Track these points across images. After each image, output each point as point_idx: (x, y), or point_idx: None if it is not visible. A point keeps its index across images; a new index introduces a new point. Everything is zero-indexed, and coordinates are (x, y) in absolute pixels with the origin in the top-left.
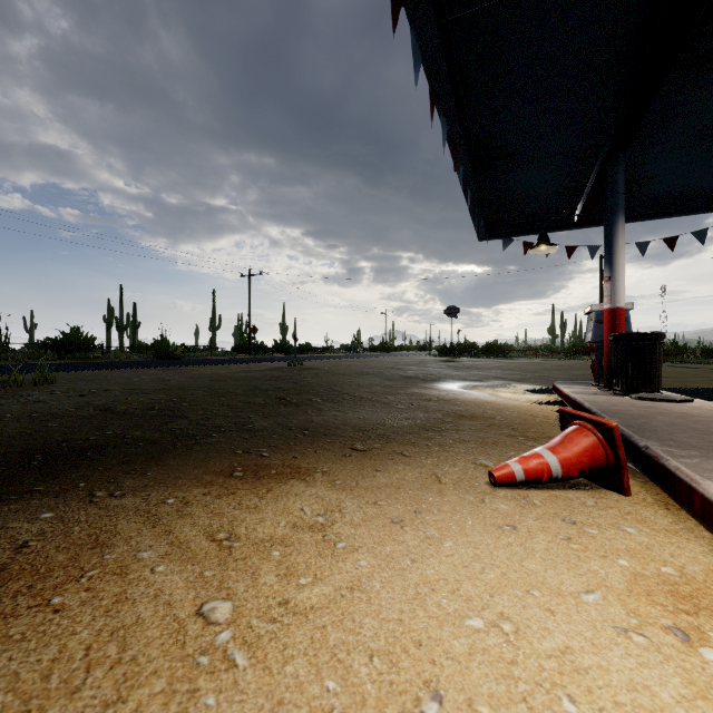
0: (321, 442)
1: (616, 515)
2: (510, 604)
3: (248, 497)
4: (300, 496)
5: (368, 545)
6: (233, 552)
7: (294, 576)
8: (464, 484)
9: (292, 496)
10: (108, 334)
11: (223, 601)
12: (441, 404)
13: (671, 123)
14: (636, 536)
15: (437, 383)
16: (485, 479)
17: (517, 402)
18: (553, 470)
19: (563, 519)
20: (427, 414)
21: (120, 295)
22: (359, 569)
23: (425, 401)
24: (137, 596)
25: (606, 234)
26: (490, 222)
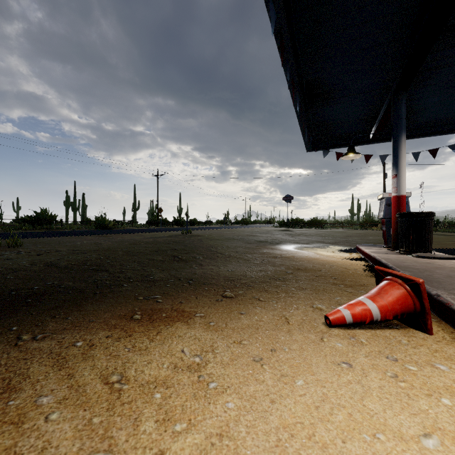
0: (201, 290)
1: (427, 352)
2: (362, 451)
3: (141, 339)
4: (182, 338)
5: (235, 385)
6: (121, 394)
7: (171, 421)
8: (306, 324)
9: (176, 338)
10: (66, 213)
11: (104, 453)
12: (284, 260)
13: (438, 71)
14: (449, 373)
15: (279, 245)
16: (321, 320)
17: (334, 259)
18: (374, 315)
19: (386, 357)
20: (274, 268)
21: (74, 188)
22: (227, 412)
23: (272, 258)
24: (25, 450)
25: (394, 146)
26: (314, 139)
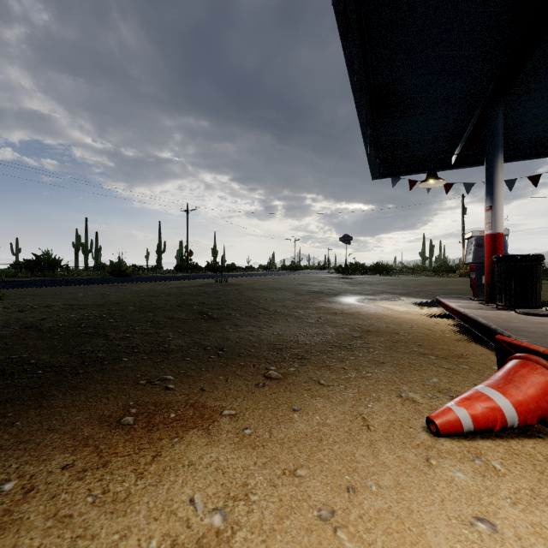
0: (234, 366)
1: None
2: None
3: (123, 473)
4: (194, 467)
5: None
6: None
7: None
8: (396, 430)
9: (183, 468)
10: (76, 257)
11: None
12: (346, 318)
13: (547, 70)
14: None
15: (338, 297)
16: (419, 422)
17: (410, 315)
18: (507, 418)
19: None
20: (336, 330)
21: (86, 226)
22: None
23: (331, 315)
24: None
25: (487, 169)
26: (382, 163)
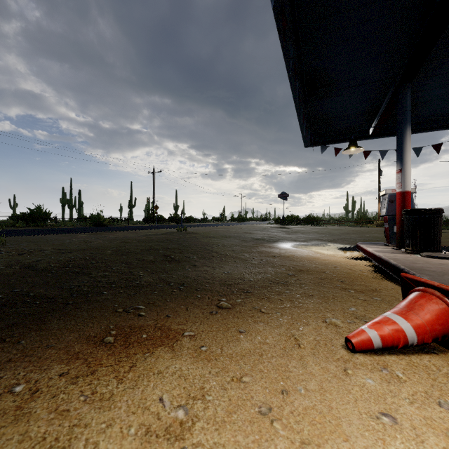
0: (192, 298)
1: None
2: None
3: (107, 379)
4: (162, 375)
5: None
6: None
7: None
8: (321, 347)
9: (154, 375)
10: (63, 210)
11: None
12: (283, 260)
13: (446, 59)
14: None
15: (277, 243)
16: (339, 341)
17: (335, 258)
18: (408, 338)
19: (439, 403)
20: (274, 269)
21: (70, 185)
22: None
23: (271, 258)
24: None
25: (398, 139)
26: (313, 134)
